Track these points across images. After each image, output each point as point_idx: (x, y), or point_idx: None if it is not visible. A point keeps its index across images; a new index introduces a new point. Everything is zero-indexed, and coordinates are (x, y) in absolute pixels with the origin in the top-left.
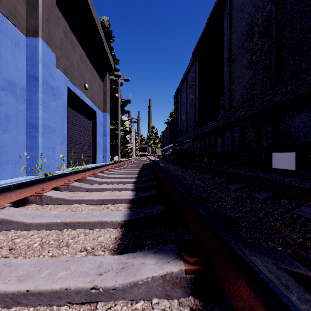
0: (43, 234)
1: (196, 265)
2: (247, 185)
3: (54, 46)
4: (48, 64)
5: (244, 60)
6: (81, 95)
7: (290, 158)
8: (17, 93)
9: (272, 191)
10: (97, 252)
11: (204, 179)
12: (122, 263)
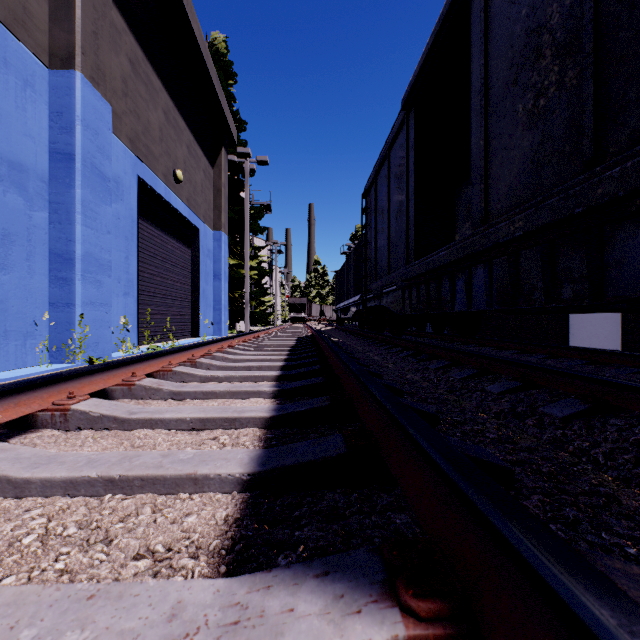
0: (55, 508)
1: (438, 623)
2: (524, 386)
3: (109, 90)
4: (96, 128)
5: (519, 110)
6: (167, 195)
7: (610, 326)
8: (28, 188)
9: (584, 399)
10: (178, 560)
11: (428, 370)
12: (234, 606)
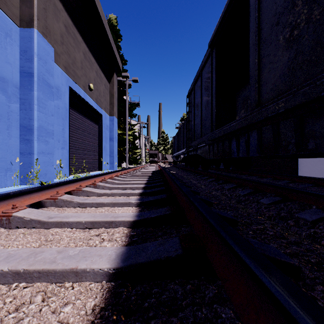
0: None
1: None
2: (283, 200)
3: (52, 39)
4: (45, 59)
5: (280, 39)
6: (85, 97)
7: (321, 165)
8: (8, 91)
9: None
10: None
11: (224, 189)
12: None
